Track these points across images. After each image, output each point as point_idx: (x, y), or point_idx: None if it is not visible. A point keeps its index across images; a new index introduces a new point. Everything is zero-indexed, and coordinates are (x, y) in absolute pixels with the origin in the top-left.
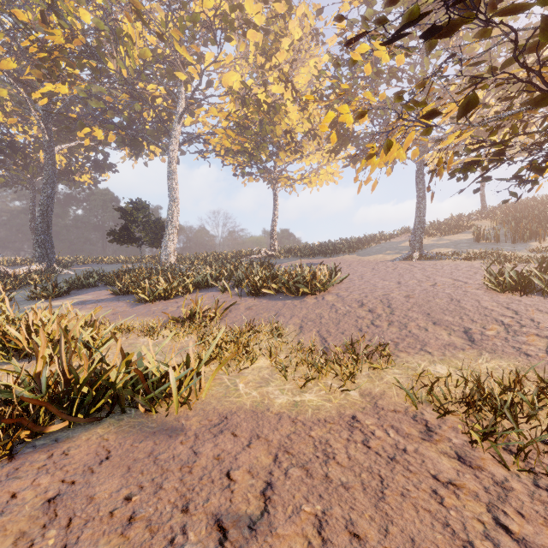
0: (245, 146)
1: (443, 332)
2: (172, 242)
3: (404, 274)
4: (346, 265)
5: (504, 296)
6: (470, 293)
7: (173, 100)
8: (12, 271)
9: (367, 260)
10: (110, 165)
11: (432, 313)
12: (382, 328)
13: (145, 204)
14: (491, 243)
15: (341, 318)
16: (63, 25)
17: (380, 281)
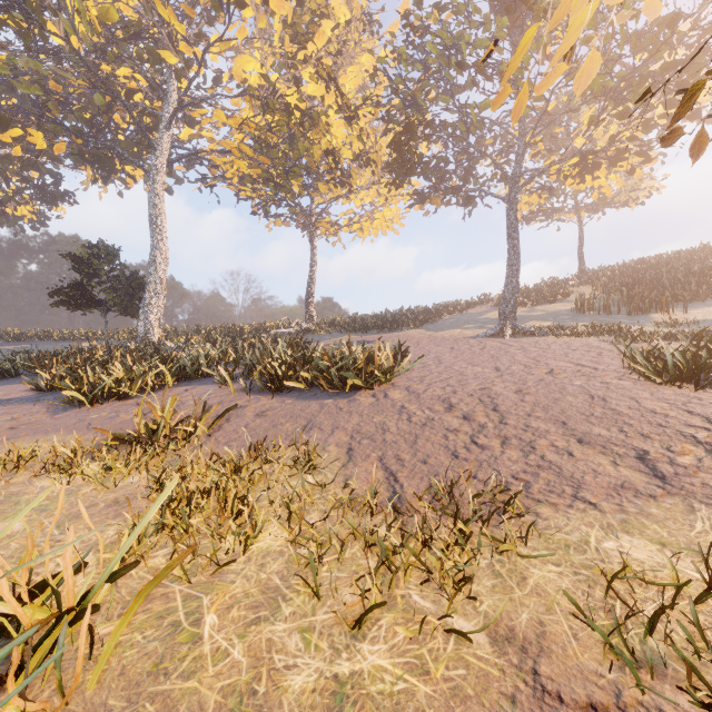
0: (268, 171)
1: (603, 459)
2: (156, 308)
3: (499, 356)
4: (413, 342)
5: (670, 391)
6: (614, 385)
7: (160, 98)
8: None
9: (441, 337)
10: (66, 194)
11: (571, 422)
12: (492, 450)
13: (113, 249)
14: (599, 315)
15: (418, 432)
16: None
17: (468, 366)
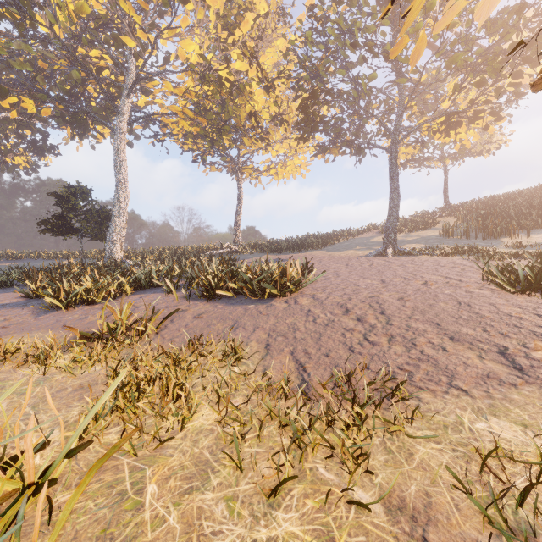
0: (205, 129)
1: (471, 353)
2: (119, 234)
3: (384, 271)
4: (316, 260)
5: (522, 298)
6: (476, 294)
7: (122, 73)
8: None
9: (338, 256)
10: (51, 147)
11: (443, 323)
12: (381, 346)
13: (86, 189)
14: (461, 239)
15: (322, 331)
16: None
17: (360, 279)
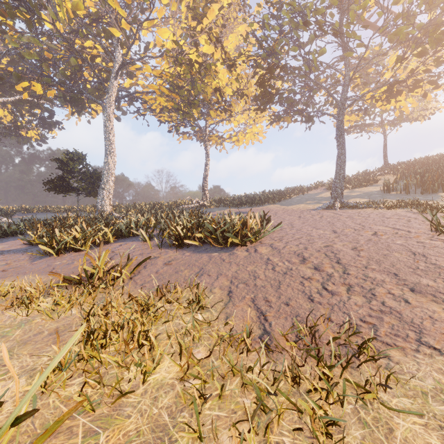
0: (178, 104)
1: (436, 306)
2: (108, 192)
3: (334, 222)
4: (272, 213)
5: None
6: (428, 244)
7: (111, 60)
8: None
9: (291, 209)
10: (57, 123)
11: (401, 273)
12: (340, 296)
13: (82, 155)
14: (401, 194)
15: (281, 279)
16: None
17: (313, 229)
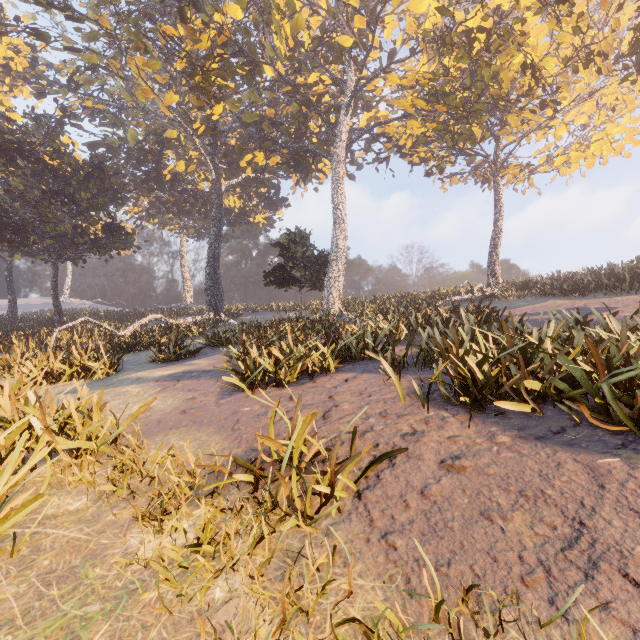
0: (444, 122)
1: None
2: (336, 282)
3: None
4: None
5: None
6: None
7: (341, 92)
8: (175, 321)
9: None
10: (282, 200)
11: None
12: None
13: (304, 233)
14: None
15: None
16: (204, 19)
17: None
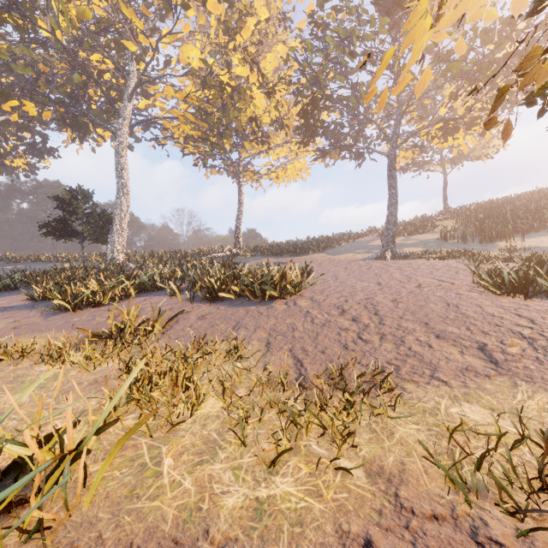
0: (206, 133)
1: (453, 349)
2: (121, 237)
3: (381, 274)
4: (316, 264)
5: (506, 300)
6: (465, 296)
7: (123, 77)
8: None
9: (338, 259)
10: (51, 150)
11: (431, 323)
12: (373, 344)
13: (88, 192)
14: (458, 243)
15: (319, 330)
16: None
17: (358, 281)
